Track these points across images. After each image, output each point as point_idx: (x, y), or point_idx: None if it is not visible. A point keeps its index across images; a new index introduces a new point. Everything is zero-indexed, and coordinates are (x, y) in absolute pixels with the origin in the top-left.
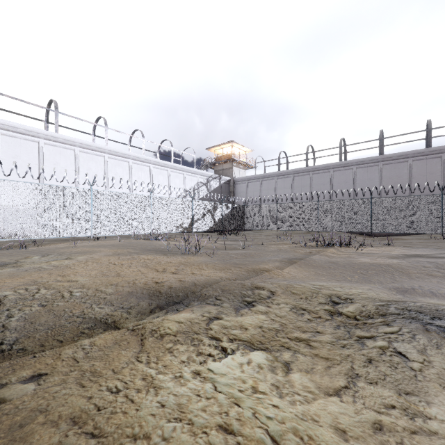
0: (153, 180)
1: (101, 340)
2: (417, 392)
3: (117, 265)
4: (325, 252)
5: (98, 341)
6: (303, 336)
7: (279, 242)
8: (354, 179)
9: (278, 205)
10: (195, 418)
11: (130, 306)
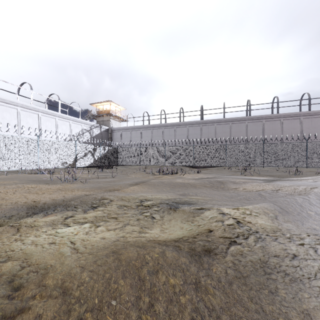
0: (41, 125)
1: None
2: (150, 227)
3: (3, 192)
4: (161, 177)
5: None
6: (116, 216)
7: (138, 173)
8: (188, 133)
9: (141, 148)
10: (38, 243)
11: (11, 214)
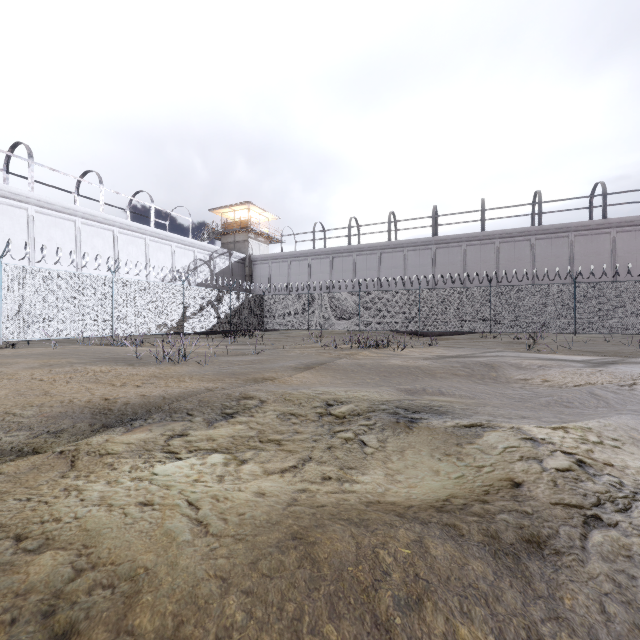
0: (119, 252)
1: (11, 466)
2: (359, 468)
3: (46, 381)
4: (356, 355)
5: (5, 468)
6: (278, 438)
7: (306, 345)
8: (405, 265)
9: (310, 295)
10: (115, 502)
11: (60, 428)
